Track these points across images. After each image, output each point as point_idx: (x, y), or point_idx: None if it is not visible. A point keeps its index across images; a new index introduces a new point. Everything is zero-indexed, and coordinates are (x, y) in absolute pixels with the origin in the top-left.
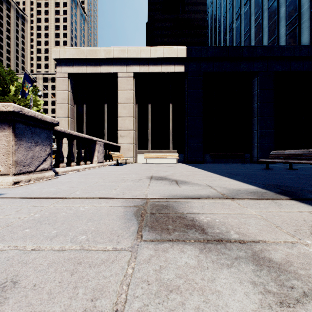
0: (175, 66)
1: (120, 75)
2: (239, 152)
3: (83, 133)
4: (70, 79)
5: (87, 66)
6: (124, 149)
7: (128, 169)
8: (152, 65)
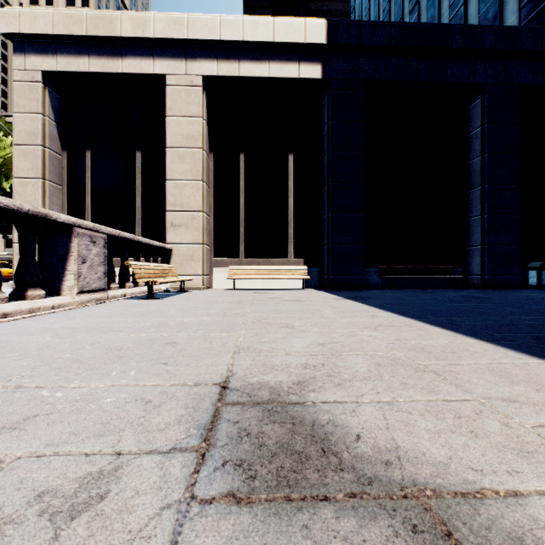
0: (301, 65)
1: (172, 80)
2: (439, 264)
3: (84, 218)
4: (49, 87)
5: (92, 56)
6: (180, 257)
7: (161, 318)
8: (248, 59)
